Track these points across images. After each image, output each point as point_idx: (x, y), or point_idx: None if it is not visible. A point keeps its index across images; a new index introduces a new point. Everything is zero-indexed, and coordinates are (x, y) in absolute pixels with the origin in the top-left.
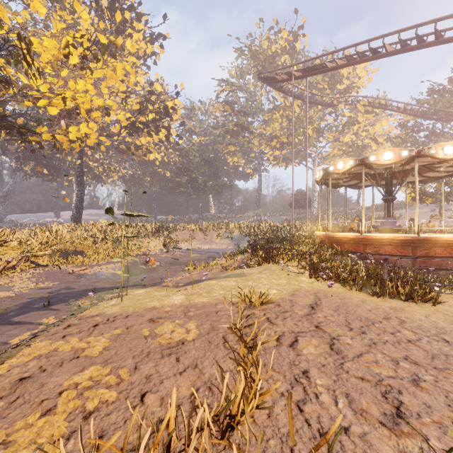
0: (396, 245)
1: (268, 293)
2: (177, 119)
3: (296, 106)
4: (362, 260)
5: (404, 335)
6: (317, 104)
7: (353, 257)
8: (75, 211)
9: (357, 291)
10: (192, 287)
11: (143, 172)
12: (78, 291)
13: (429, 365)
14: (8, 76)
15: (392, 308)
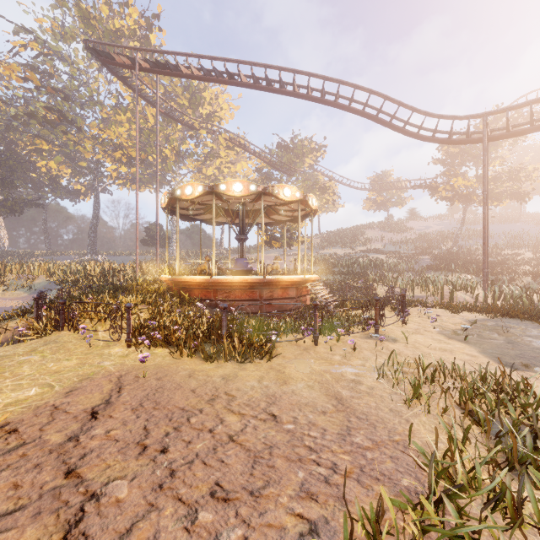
0: (245, 288)
1: (12, 400)
2: None
3: (150, 114)
4: (212, 309)
5: (227, 427)
6: (176, 120)
7: (201, 306)
8: None
9: (190, 357)
10: None
11: None
12: None
13: (245, 489)
14: None
15: (225, 376)
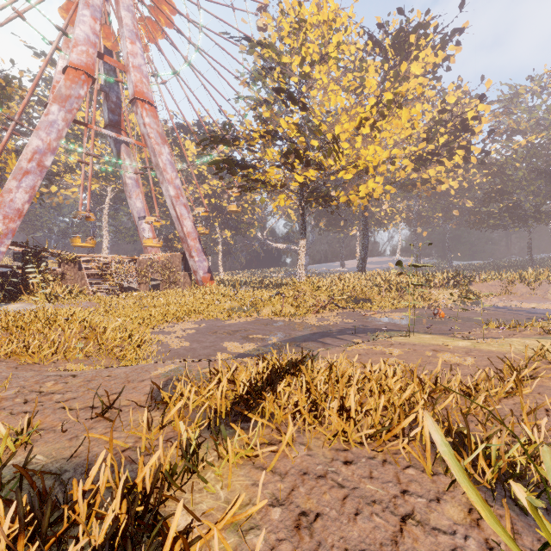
0: None
1: None
2: (481, 131)
3: None
4: None
5: None
6: None
7: None
8: (360, 261)
9: None
10: (482, 339)
11: (432, 207)
12: (372, 329)
13: None
14: (323, 165)
15: None
